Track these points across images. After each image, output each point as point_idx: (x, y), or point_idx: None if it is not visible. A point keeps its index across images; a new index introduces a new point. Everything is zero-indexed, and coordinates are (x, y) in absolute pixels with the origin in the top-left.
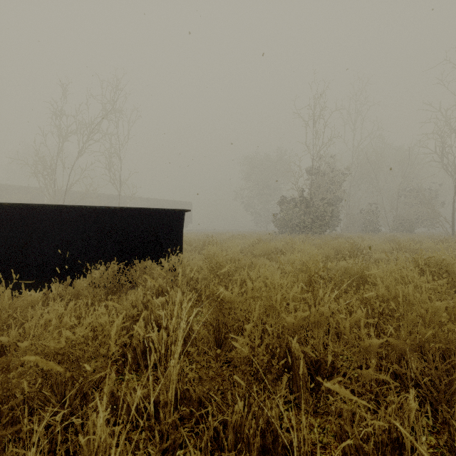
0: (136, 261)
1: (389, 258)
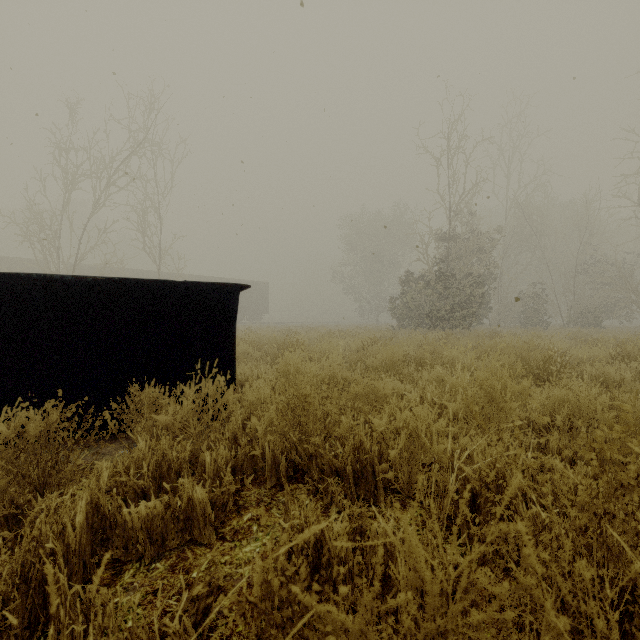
0: (134, 388)
1: (623, 377)
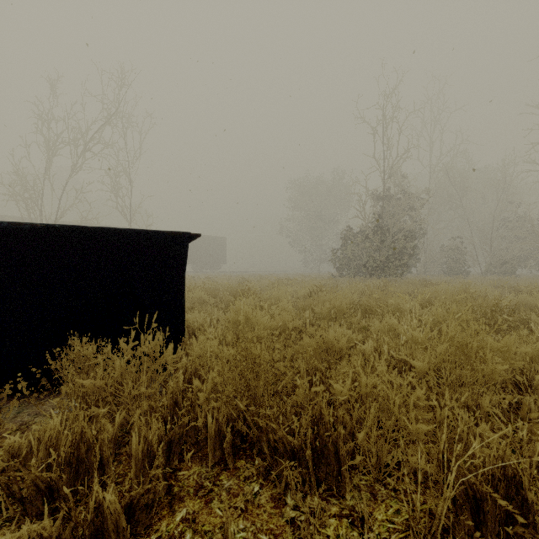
0: (72, 342)
1: None
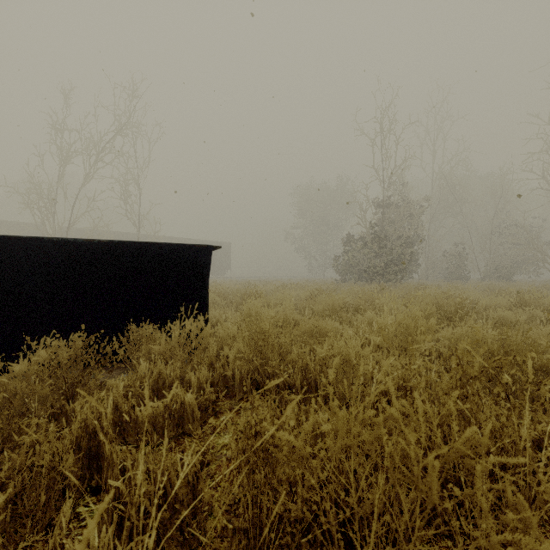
0: (131, 326)
1: (518, 319)
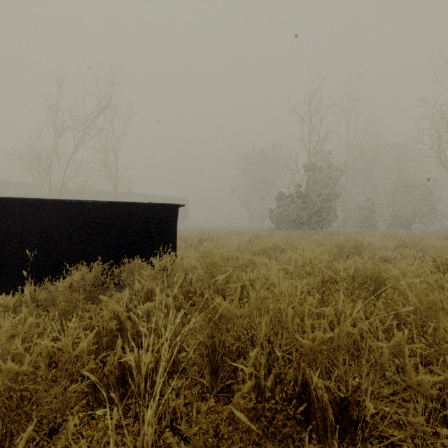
0: (125, 260)
1: (395, 256)
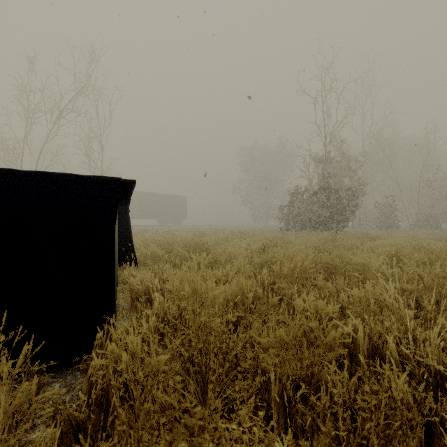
0: None
1: None
